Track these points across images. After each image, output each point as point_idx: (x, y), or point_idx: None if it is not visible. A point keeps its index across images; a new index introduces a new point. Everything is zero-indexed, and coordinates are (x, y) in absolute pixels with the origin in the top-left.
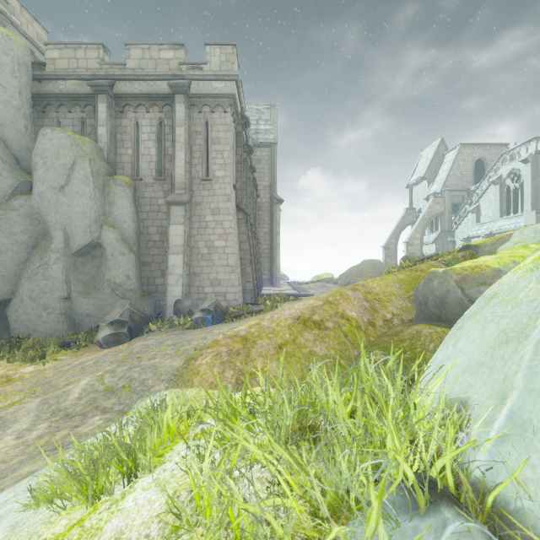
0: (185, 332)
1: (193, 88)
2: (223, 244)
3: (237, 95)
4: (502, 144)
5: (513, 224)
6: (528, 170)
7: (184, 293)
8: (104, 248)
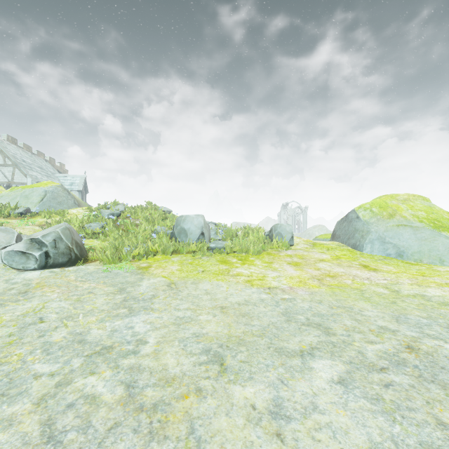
0: None
1: None
2: None
3: None
4: None
5: None
6: None
7: None
8: None
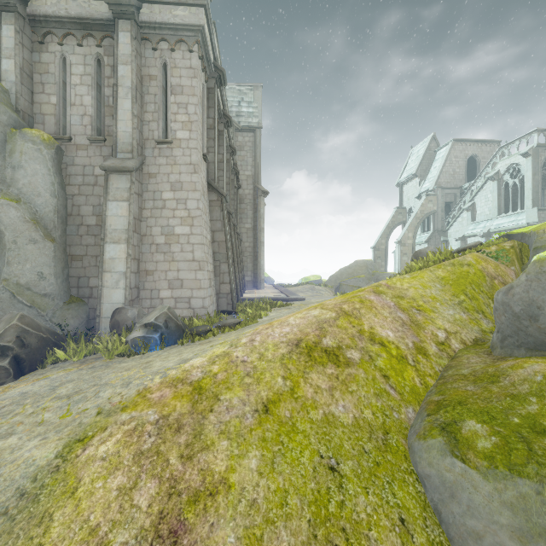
0: (112, 362)
1: (144, 13)
2: (186, 230)
3: (207, 33)
4: (494, 141)
5: (513, 221)
6: (529, 165)
7: (127, 298)
8: (0, 232)
